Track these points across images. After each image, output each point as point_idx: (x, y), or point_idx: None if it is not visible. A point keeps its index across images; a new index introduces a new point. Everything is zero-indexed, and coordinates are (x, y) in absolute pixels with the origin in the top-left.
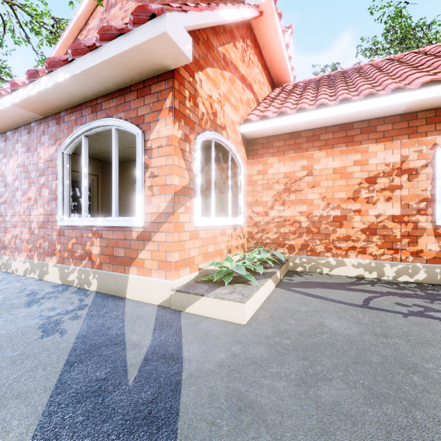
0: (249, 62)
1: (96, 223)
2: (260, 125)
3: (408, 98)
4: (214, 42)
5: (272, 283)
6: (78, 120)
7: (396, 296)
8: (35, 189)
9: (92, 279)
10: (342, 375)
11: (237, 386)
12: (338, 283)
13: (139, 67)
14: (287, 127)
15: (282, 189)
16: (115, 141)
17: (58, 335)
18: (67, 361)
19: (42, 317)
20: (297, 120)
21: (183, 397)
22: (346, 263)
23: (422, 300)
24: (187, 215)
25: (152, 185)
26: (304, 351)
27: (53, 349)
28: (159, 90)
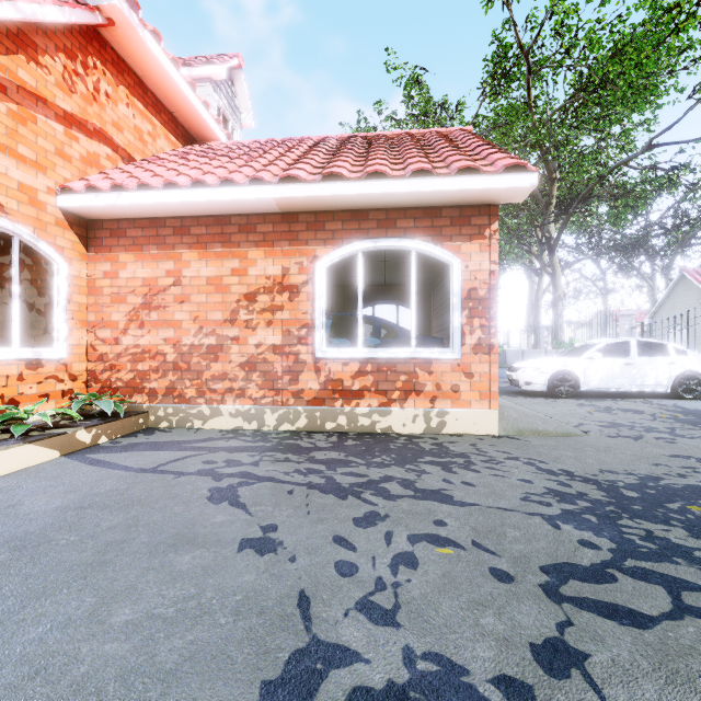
0: (94, 94)
1: None
2: (89, 200)
3: (269, 193)
4: None
5: (44, 451)
6: None
7: (227, 452)
8: None
9: None
10: None
11: None
12: (185, 441)
13: None
14: (136, 208)
15: (140, 303)
16: None
17: None
18: None
19: None
20: (141, 200)
21: None
22: (222, 412)
23: (250, 454)
24: None
25: None
26: None
27: None
28: None
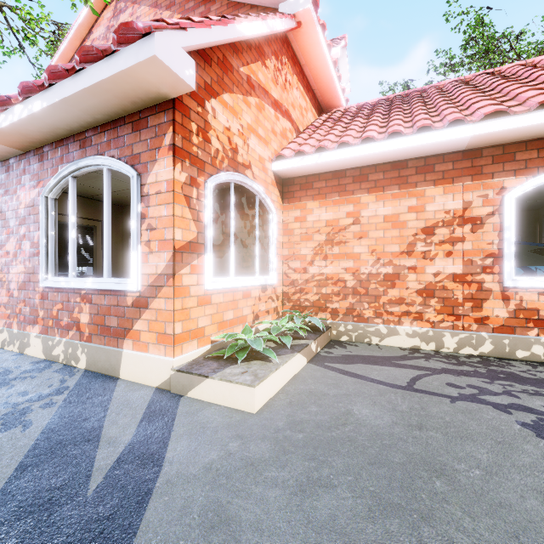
0: (285, 83)
1: (85, 285)
2: (296, 162)
3: (468, 132)
4: (234, 61)
5: (303, 358)
6: (64, 157)
7: (451, 374)
8: (14, 241)
9: (81, 354)
10: (351, 481)
11: (219, 496)
12: (386, 357)
13: (131, 95)
14: (328, 164)
15: (323, 240)
16: (107, 184)
17: (19, 429)
18: (21, 464)
19: (7, 404)
20: (339, 156)
21: (149, 511)
22: (399, 332)
23: (480, 380)
24: (193, 276)
25: (150, 240)
26: (316, 448)
27: (8, 447)
28: (157, 123)
